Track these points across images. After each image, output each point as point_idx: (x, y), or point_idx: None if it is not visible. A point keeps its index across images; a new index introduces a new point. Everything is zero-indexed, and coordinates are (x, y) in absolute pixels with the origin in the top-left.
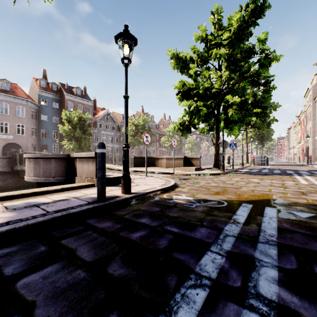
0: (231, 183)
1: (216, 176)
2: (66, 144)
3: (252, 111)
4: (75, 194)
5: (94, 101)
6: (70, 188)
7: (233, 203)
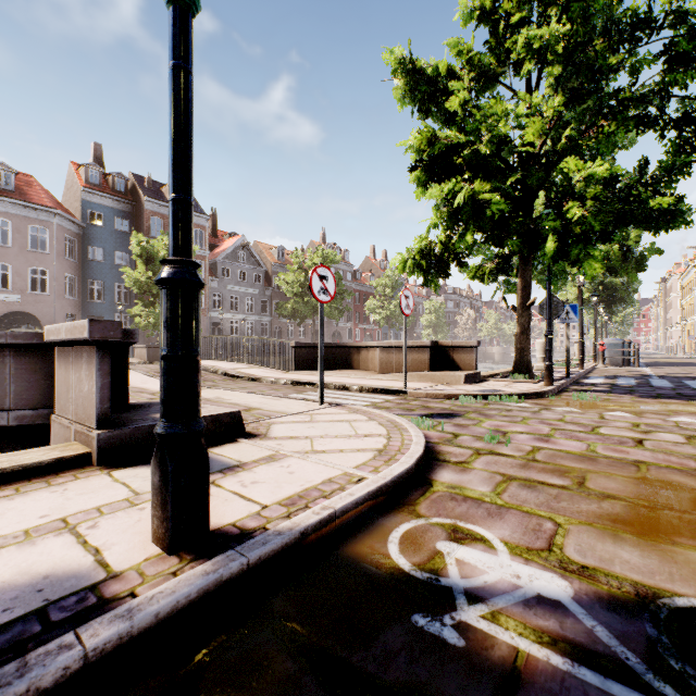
0: (627, 435)
1: (539, 401)
2: (141, 315)
3: (645, 204)
4: None
5: (214, 218)
6: None
7: None
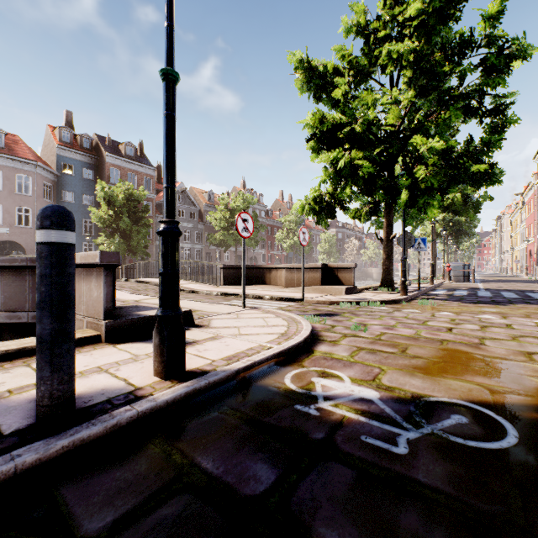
0: (444, 326)
1: (395, 305)
2: (104, 244)
3: (468, 169)
4: (4, 382)
5: (159, 169)
6: (15, 352)
7: (537, 428)
